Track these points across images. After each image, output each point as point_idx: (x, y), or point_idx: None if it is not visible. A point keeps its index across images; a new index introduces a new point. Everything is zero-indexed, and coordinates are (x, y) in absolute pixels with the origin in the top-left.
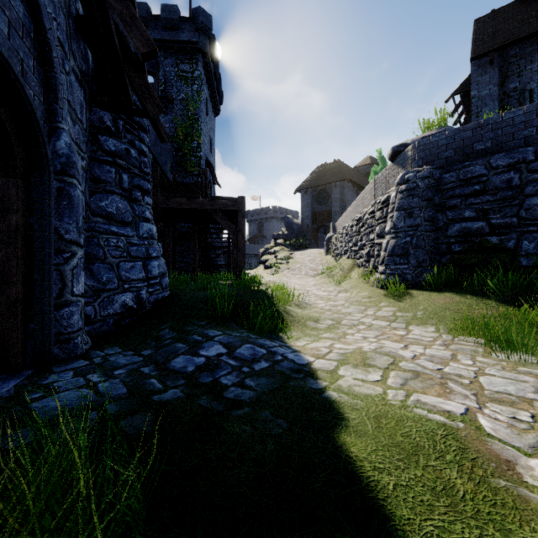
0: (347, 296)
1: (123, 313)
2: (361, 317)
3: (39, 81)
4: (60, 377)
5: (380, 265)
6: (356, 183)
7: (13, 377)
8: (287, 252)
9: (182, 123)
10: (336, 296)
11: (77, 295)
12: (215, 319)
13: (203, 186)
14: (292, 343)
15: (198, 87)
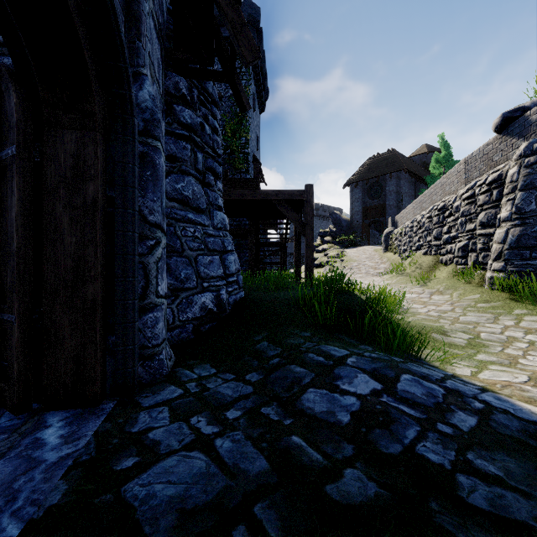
0: (447, 299)
1: (203, 317)
2: (502, 329)
3: (120, 3)
4: (153, 418)
5: (494, 260)
6: (413, 173)
7: (90, 413)
8: (337, 250)
9: (231, 120)
10: (431, 299)
11: (161, 296)
12: (318, 329)
13: (255, 180)
14: (448, 370)
15: (246, 82)
